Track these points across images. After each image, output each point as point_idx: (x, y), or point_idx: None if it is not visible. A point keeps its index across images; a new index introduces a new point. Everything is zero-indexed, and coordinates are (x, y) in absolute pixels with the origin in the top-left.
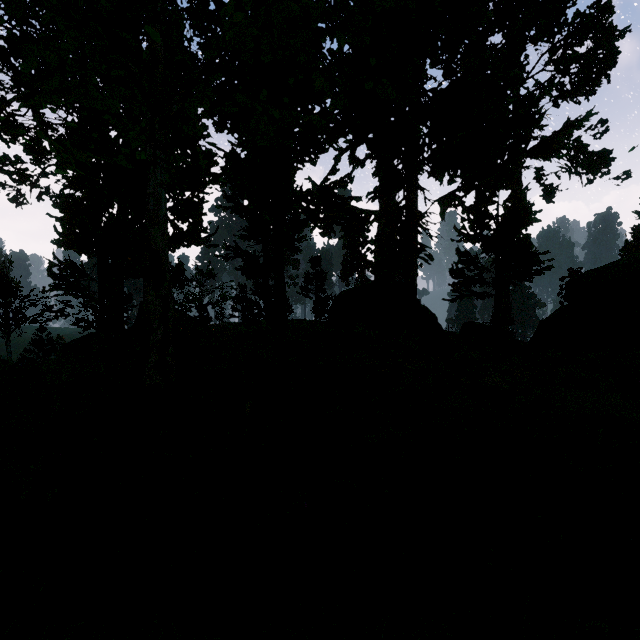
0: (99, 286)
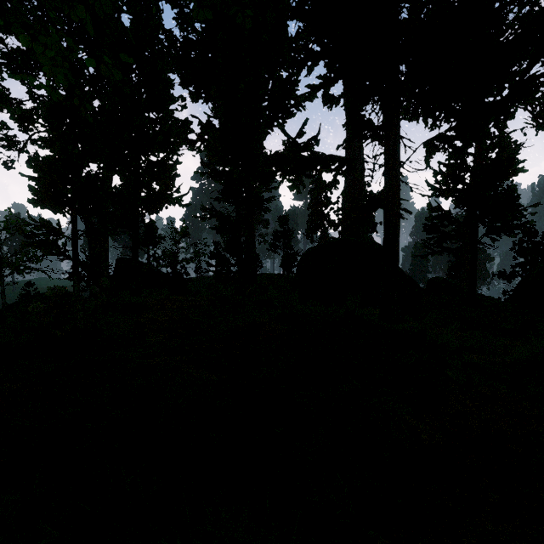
0: (72, 244)
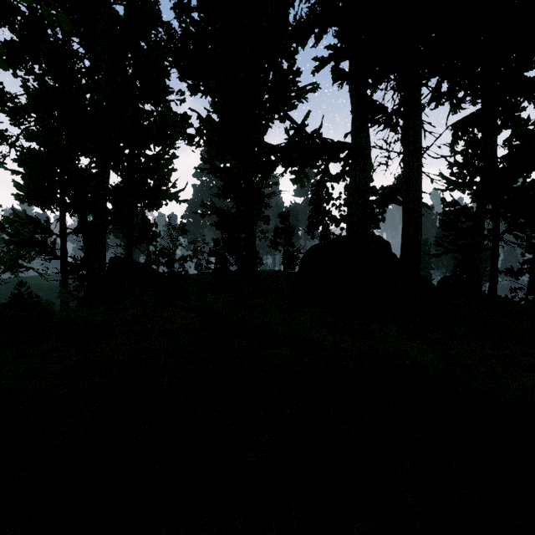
0: (61, 242)
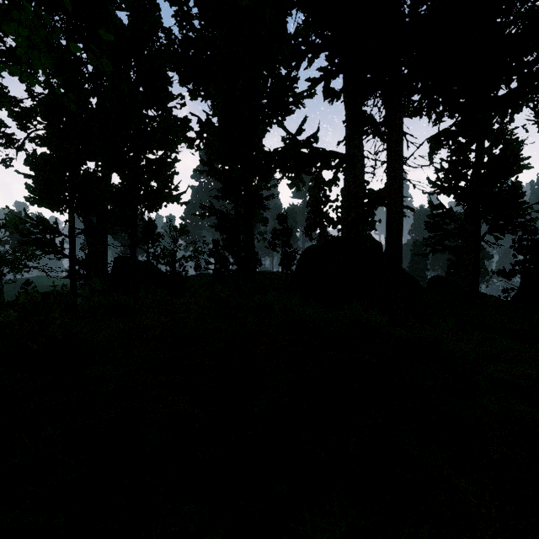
0: (70, 242)
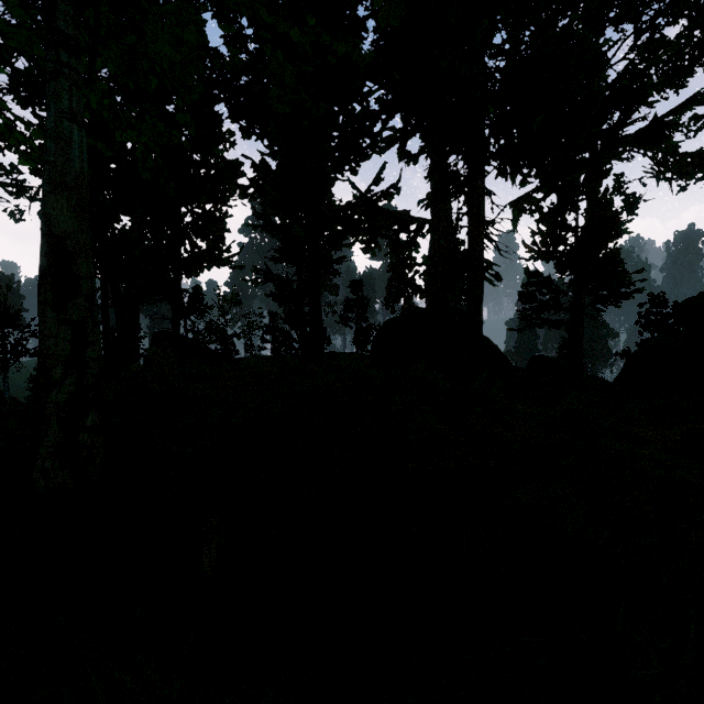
0: (103, 314)
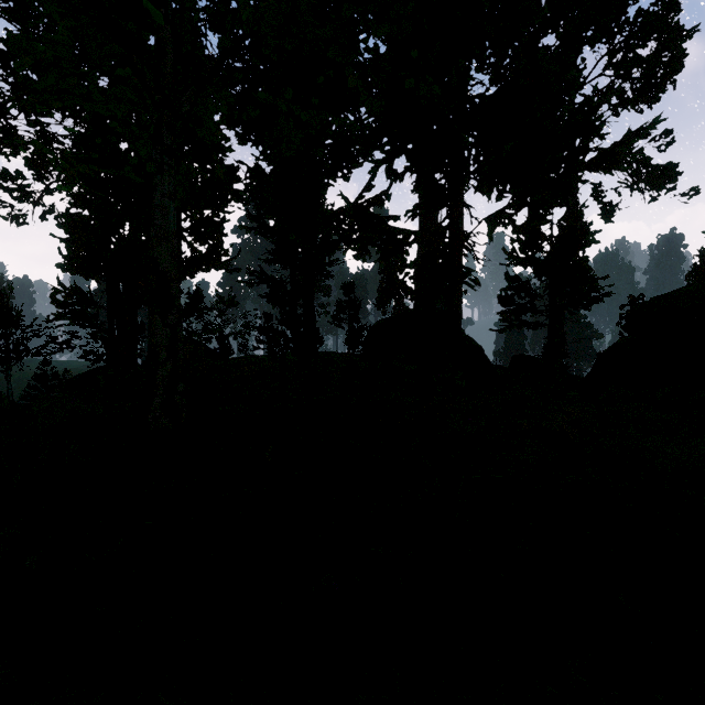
0: (108, 315)
